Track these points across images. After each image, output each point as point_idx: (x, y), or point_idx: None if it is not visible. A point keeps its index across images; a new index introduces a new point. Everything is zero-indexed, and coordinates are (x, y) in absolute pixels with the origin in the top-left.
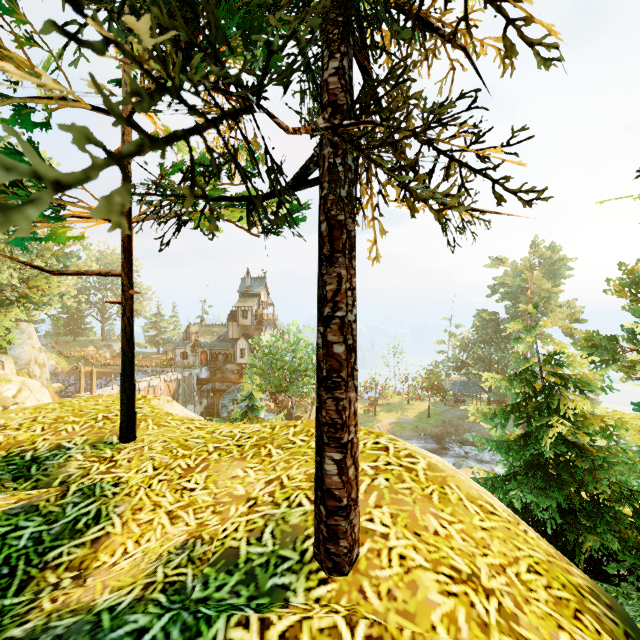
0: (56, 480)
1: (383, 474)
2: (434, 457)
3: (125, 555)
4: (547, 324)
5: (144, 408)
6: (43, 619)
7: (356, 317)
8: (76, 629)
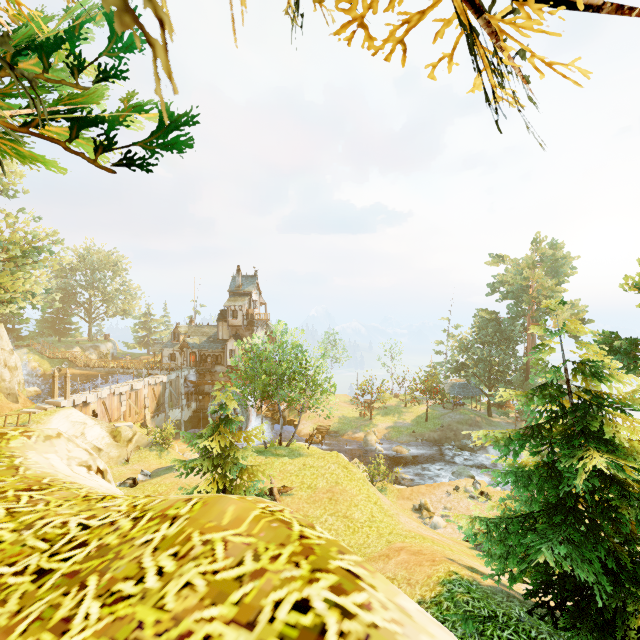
0: None
1: None
2: None
3: None
4: (578, 325)
5: None
6: None
7: None
8: None
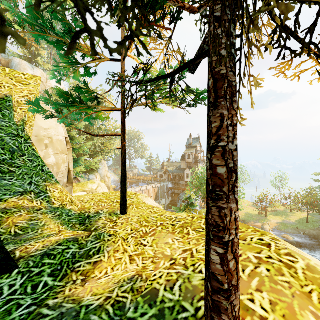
0: (93, 227)
1: (265, 265)
2: (313, 260)
3: (106, 274)
4: None
5: (134, 199)
6: (62, 299)
7: (237, 147)
8: (70, 312)
